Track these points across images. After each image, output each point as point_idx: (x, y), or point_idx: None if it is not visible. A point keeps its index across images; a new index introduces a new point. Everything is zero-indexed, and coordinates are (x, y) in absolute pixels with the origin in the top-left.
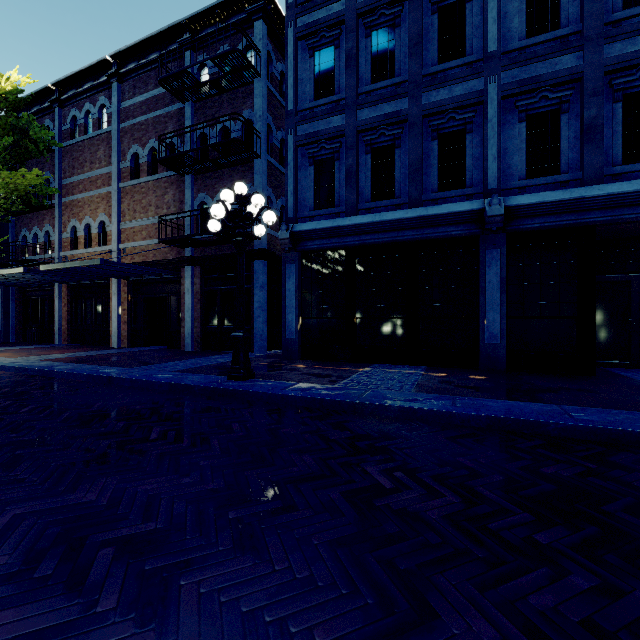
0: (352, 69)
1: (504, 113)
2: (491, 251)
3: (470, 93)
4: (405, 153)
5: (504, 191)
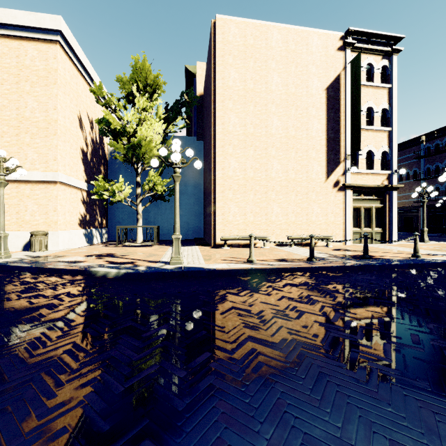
0: None
1: None
2: None
3: None
4: None
5: None
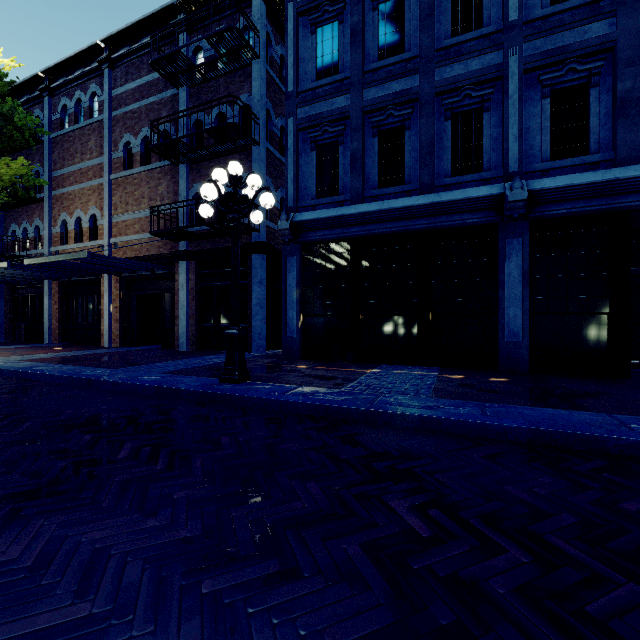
0: (358, 45)
1: (526, 89)
2: (511, 241)
3: (488, 67)
4: (415, 135)
5: (526, 174)
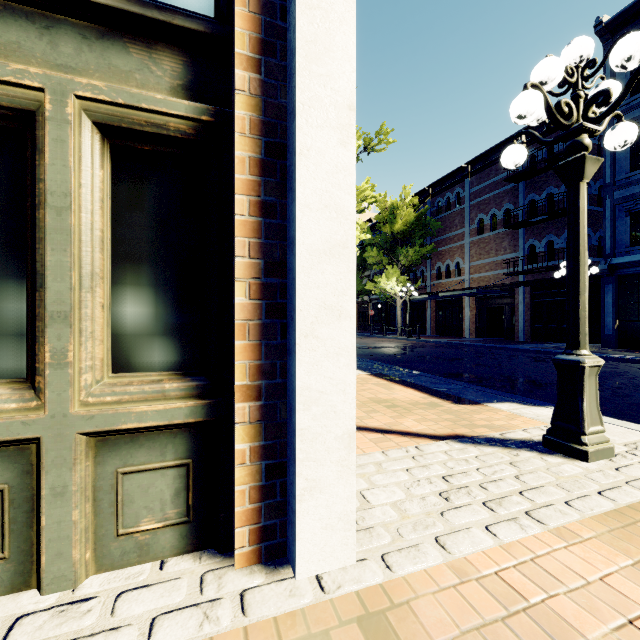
0: None
1: None
2: None
3: None
4: None
5: None
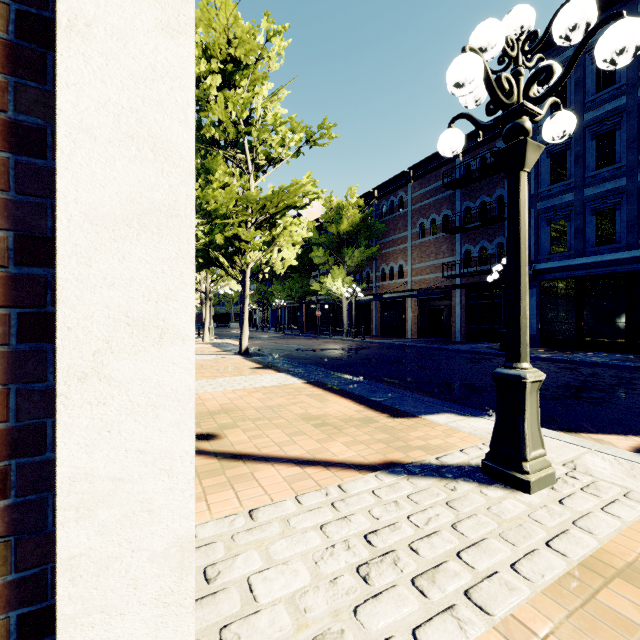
0: (579, 164)
1: None
2: None
3: None
4: (624, 213)
5: None
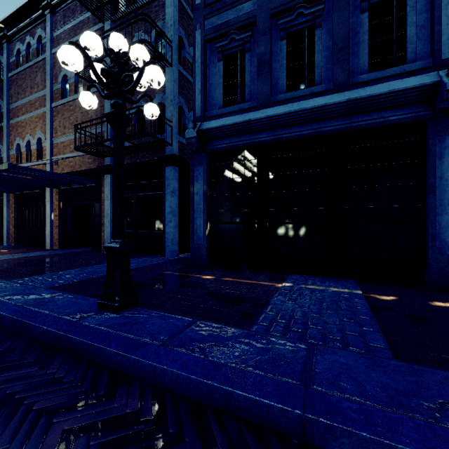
0: None
1: None
2: (443, 138)
3: None
4: (327, 33)
5: None
